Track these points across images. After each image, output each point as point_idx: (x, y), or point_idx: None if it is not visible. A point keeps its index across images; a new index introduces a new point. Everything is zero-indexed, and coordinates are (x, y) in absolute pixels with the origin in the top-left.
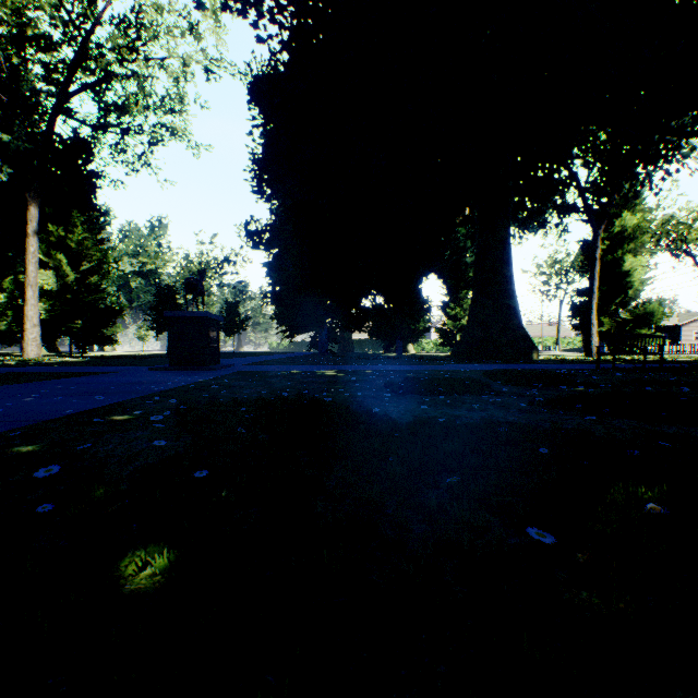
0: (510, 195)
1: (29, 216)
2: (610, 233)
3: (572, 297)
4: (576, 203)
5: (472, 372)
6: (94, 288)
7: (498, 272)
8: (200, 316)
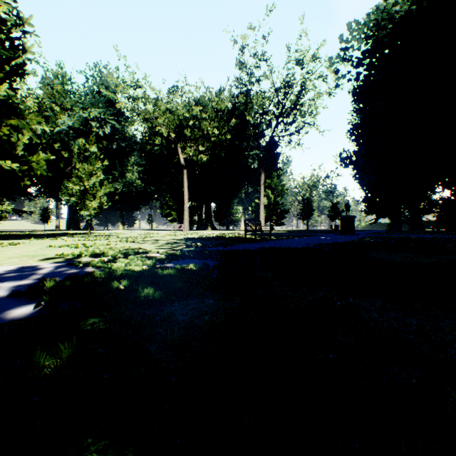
0: None
1: (261, 178)
2: None
3: None
4: None
5: None
6: (277, 202)
7: None
8: (351, 217)
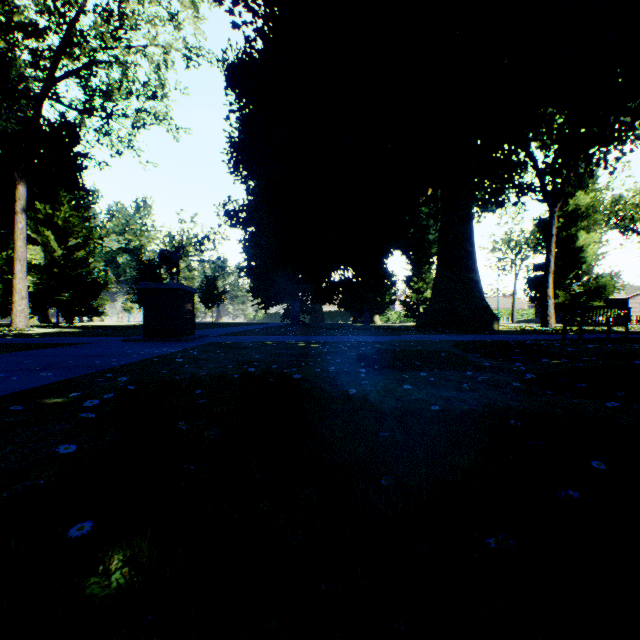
0: (473, 175)
1: (18, 194)
2: (564, 212)
3: (528, 271)
4: (533, 183)
5: (442, 343)
6: (80, 263)
7: (461, 247)
8: (173, 288)
